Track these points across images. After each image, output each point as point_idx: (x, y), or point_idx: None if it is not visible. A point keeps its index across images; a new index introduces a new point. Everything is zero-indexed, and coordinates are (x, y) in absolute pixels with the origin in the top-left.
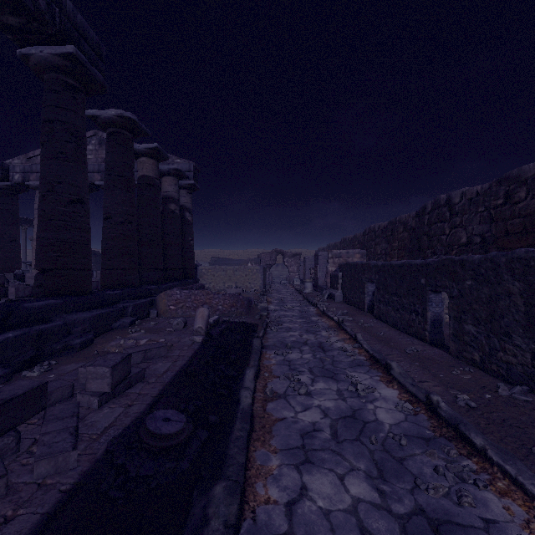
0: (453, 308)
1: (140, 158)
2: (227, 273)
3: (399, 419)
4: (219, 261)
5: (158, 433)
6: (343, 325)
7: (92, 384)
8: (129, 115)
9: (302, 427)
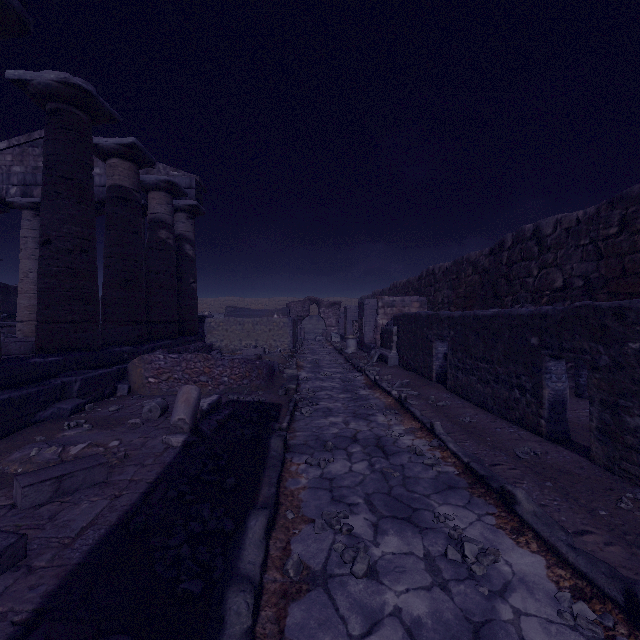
0: (600, 386)
1: (109, 159)
2: (245, 328)
3: None
4: (236, 311)
5: None
6: (407, 405)
7: None
8: (81, 83)
9: None
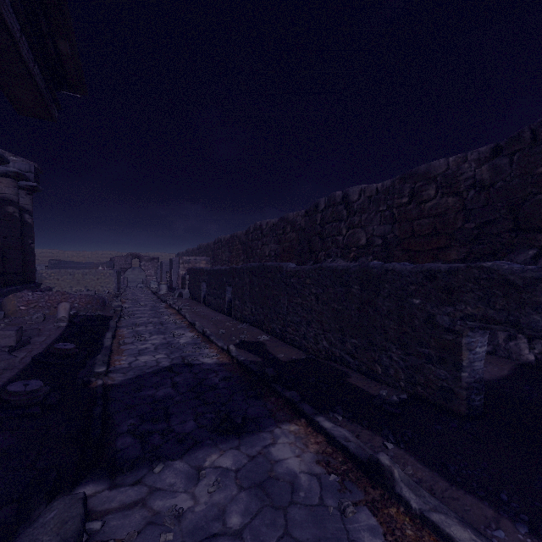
0: (233, 293)
1: None
2: (75, 277)
3: (189, 340)
4: (61, 264)
5: (63, 348)
6: (180, 311)
7: (1, 341)
8: None
9: (140, 349)
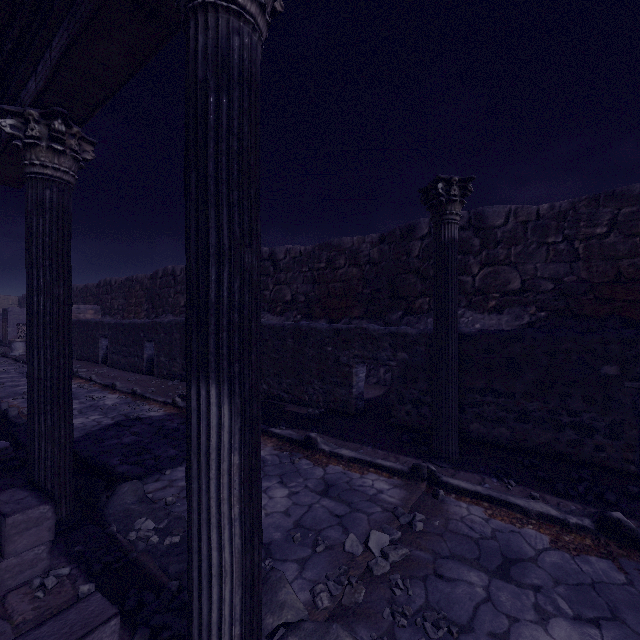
0: (156, 349)
1: None
2: None
3: (118, 401)
4: None
5: None
6: (78, 374)
7: None
8: None
9: None
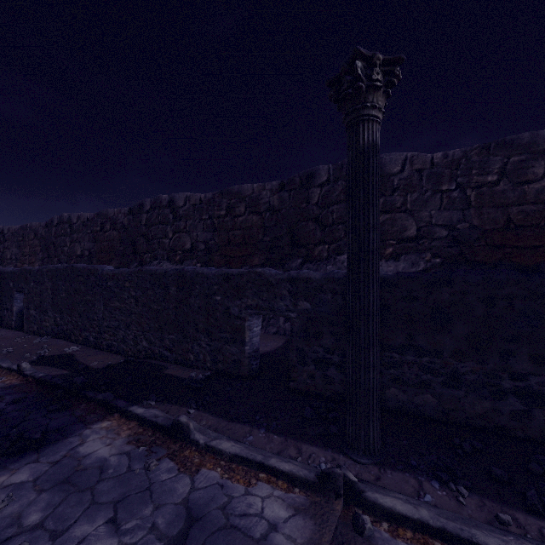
0: (26, 301)
1: None
2: None
3: None
4: None
5: None
6: None
7: None
8: None
9: None
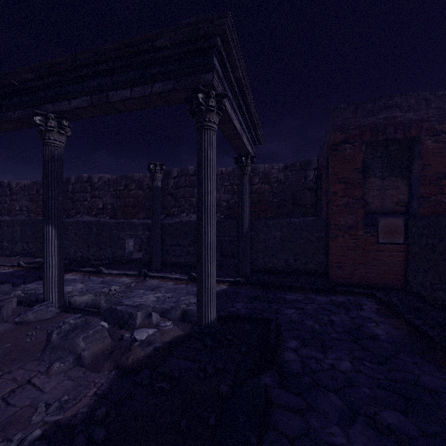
0: (0, 238)
1: None
2: None
3: None
4: None
5: None
6: None
7: None
8: None
9: None
